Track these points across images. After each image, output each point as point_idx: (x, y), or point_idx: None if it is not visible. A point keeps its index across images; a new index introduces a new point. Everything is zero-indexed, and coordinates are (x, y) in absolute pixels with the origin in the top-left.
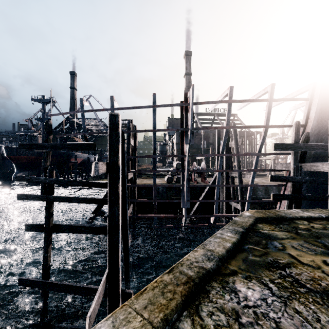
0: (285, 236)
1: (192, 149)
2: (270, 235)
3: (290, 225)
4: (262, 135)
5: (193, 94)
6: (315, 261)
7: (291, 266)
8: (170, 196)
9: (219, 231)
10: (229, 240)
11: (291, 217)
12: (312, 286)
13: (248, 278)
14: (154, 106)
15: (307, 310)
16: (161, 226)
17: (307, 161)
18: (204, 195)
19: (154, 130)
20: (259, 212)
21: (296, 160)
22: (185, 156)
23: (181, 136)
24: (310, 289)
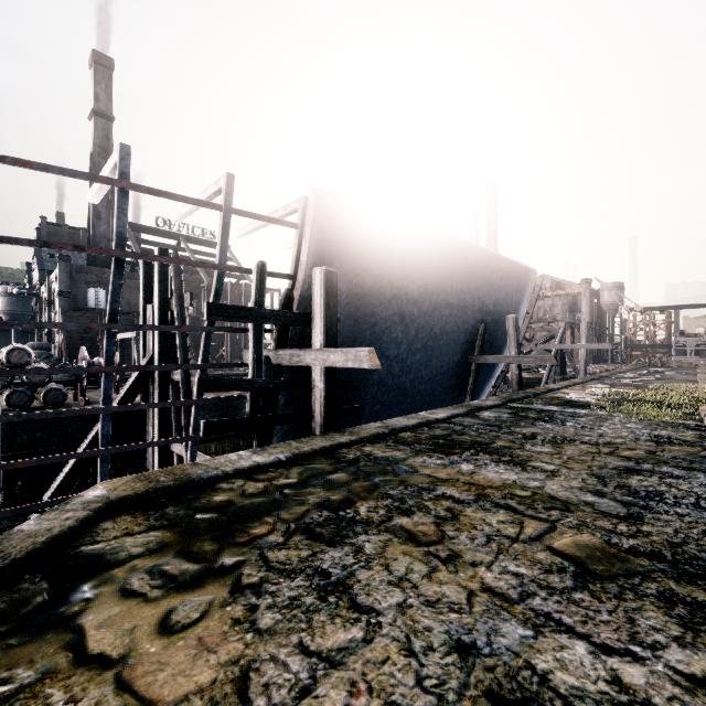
0: (141, 549)
1: None
2: (95, 560)
3: (194, 502)
4: (214, 287)
5: None
6: (136, 631)
7: (20, 699)
8: None
9: None
10: None
11: (214, 477)
12: None
13: None
14: None
15: None
16: None
17: (301, 347)
18: (94, 437)
19: None
20: (142, 477)
21: (259, 342)
22: None
23: None
24: None
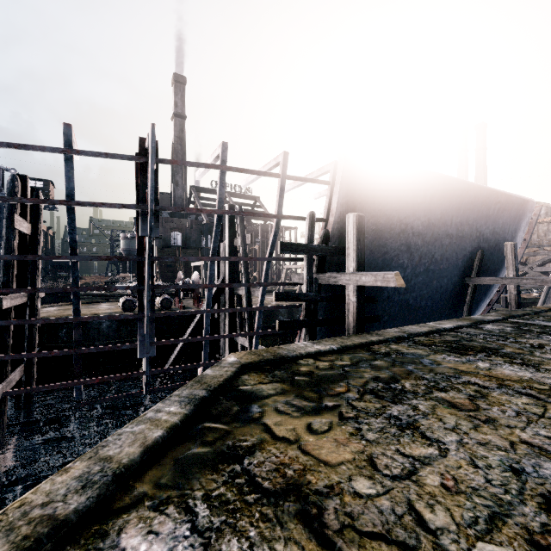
0: (273, 391)
1: (186, 248)
2: (252, 394)
3: (289, 370)
4: (274, 230)
5: (154, 142)
6: (296, 430)
7: (257, 448)
8: (128, 337)
9: (157, 404)
10: (166, 422)
11: (295, 356)
12: (272, 483)
13: (162, 505)
14: (67, 150)
15: (240, 545)
16: (93, 401)
17: (330, 271)
18: (192, 329)
19: (68, 203)
20: (252, 353)
21: (310, 268)
22: (144, 258)
23: (138, 222)
24: (266, 491)
